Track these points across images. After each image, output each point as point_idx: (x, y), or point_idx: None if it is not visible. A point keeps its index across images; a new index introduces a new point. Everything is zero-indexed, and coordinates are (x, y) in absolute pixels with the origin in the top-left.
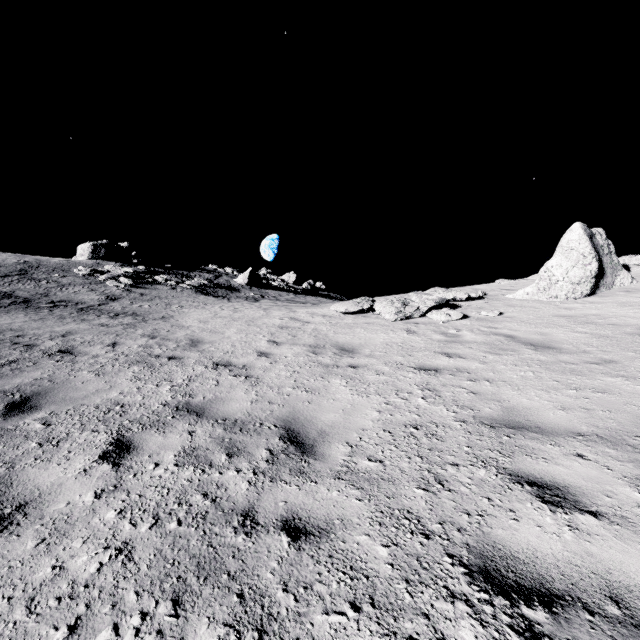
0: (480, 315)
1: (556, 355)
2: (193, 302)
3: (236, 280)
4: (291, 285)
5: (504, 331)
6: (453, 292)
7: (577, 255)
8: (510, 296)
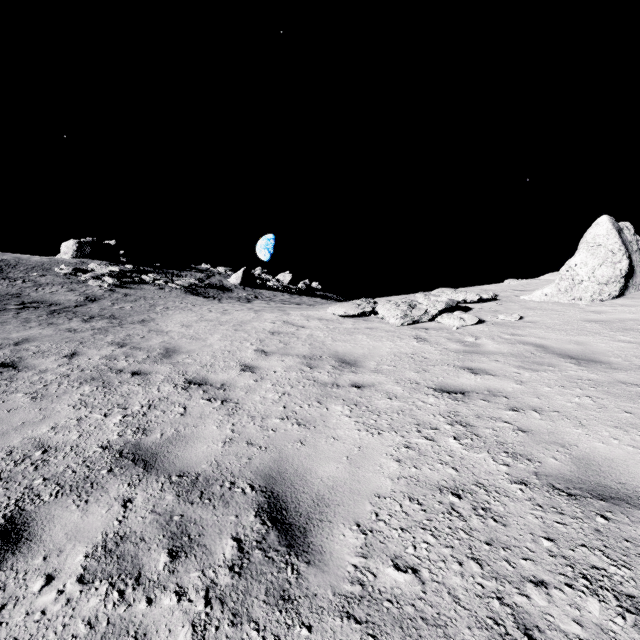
0: (497, 319)
1: (608, 372)
2: (180, 303)
3: (229, 280)
4: (286, 285)
5: (531, 339)
6: (463, 293)
7: (605, 252)
8: (525, 297)
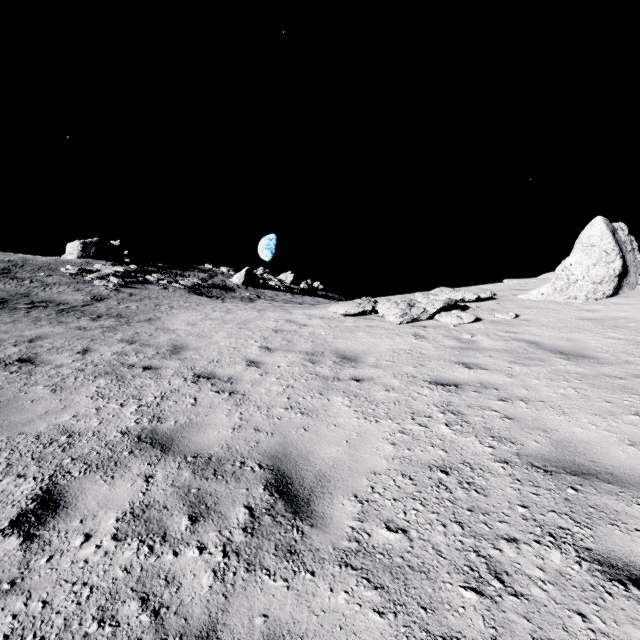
0: (494, 317)
1: (595, 366)
2: (185, 302)
3: (232, 280)
4: (288, 285)
5: (525, 336)
6: (461, 292)
7: (599, 252)
8: (523, 297)
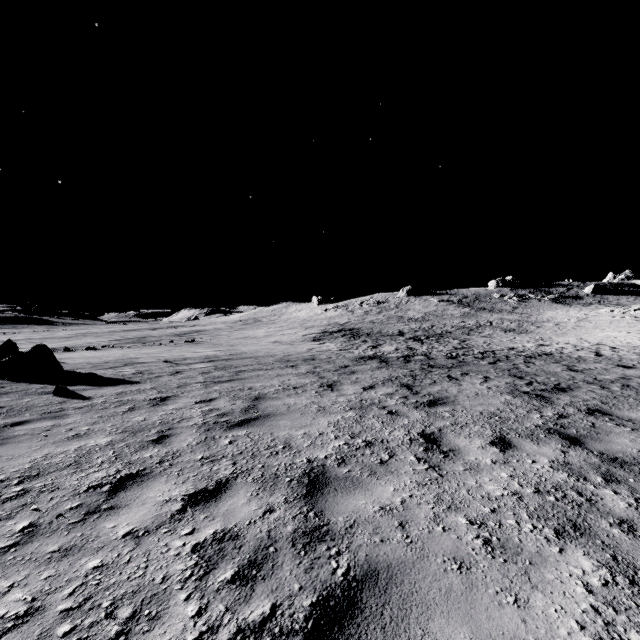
0: None
1: (630, 320)
2: (549, 308)
3: (583, 291)
4: None
5: None
6: None
7: None
8: None
